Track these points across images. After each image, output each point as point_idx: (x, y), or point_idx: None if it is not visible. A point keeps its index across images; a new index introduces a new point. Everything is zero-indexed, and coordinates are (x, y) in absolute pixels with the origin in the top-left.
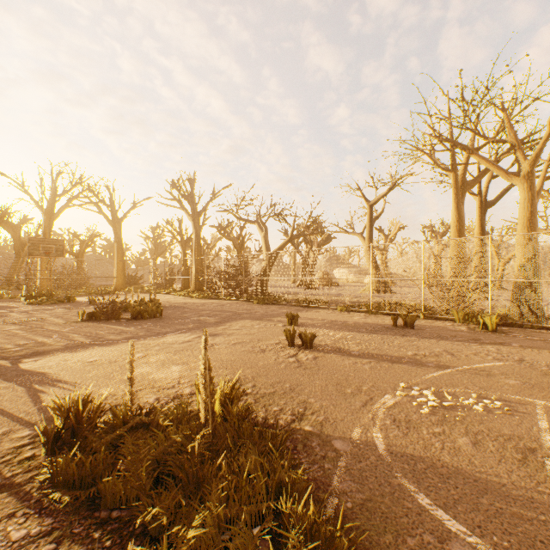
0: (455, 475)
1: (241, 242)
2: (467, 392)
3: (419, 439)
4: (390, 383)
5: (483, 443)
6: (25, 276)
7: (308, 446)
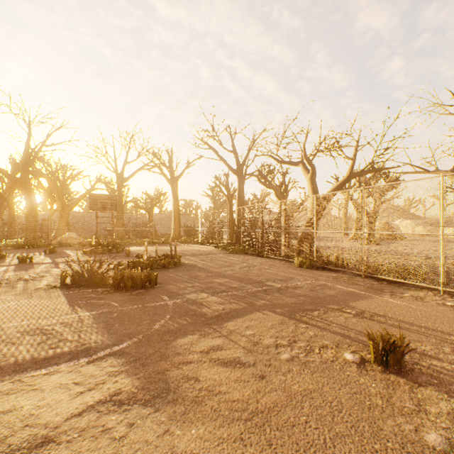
0: None
1: (284, 191)
2: None
3: None
4: None
5: None
6: (97, 228)
7: None
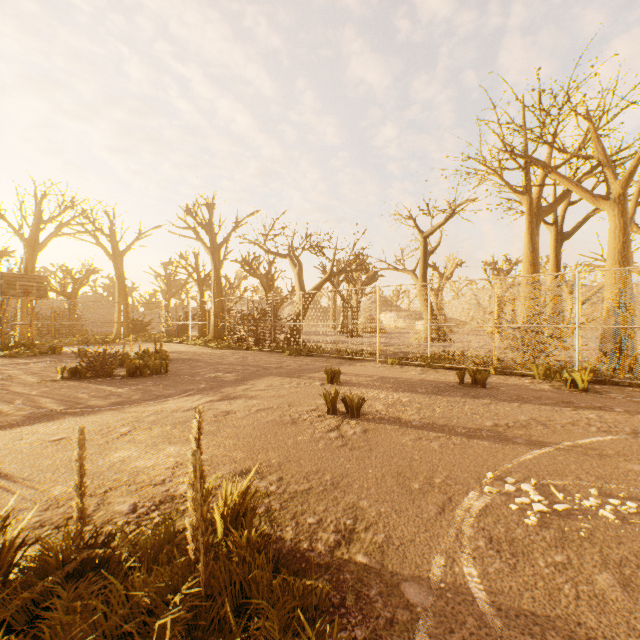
0: None
1: (270, 281)
2: (582, 485)
3: (537, 578)
4: (472, 472)
5: (636, 583)
6: None
7: (364, 597)
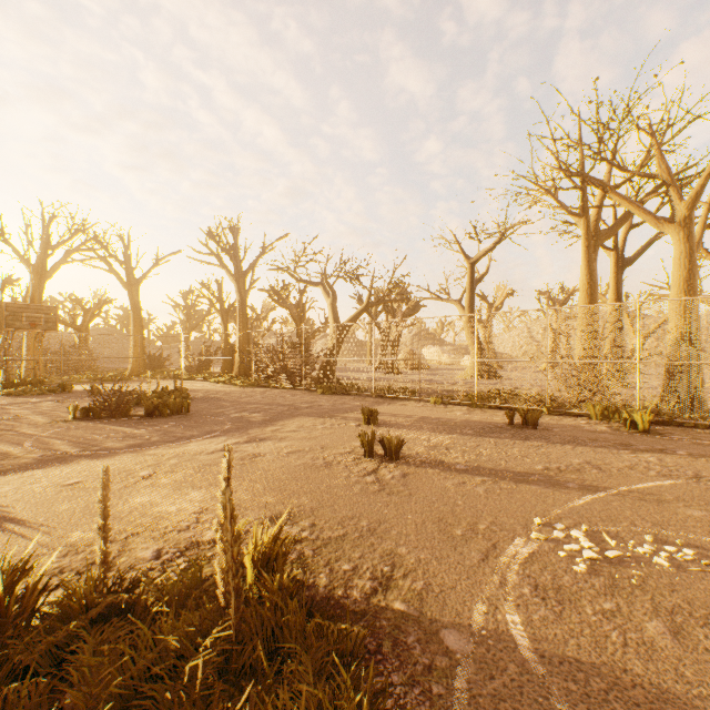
0: (662, 706)
1: (301, 312)
2: (637, 532)
3: (583, 625)
4: (519, 518)
5: (688, 631)
6: (3, 356)
7: (402, 644)
